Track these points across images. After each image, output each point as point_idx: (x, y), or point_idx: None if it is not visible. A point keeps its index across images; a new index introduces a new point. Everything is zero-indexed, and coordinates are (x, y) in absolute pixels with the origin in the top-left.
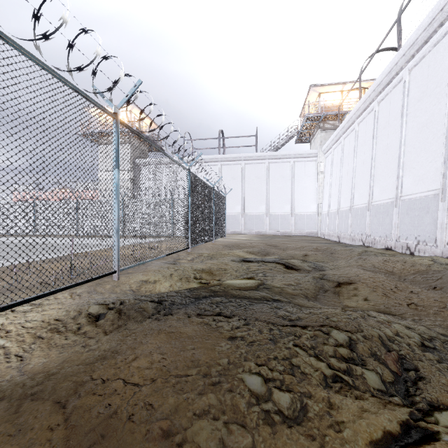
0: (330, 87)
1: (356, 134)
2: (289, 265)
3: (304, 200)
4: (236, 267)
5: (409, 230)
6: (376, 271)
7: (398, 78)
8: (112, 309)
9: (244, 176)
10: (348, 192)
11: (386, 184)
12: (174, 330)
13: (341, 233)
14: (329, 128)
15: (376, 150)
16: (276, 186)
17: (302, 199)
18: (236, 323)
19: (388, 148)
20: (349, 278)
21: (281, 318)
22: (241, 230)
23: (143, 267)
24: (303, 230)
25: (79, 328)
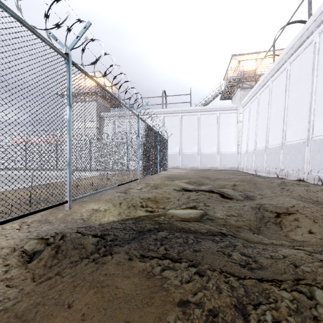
0: (247, 56)
1: (270, 90)
2: (224, 194)
3: (227, 143)
4: (178, 196)
5: (321, 165)
6: (304, 200)
7: (309, 41)
8: (50, 246)
9: (181, 124)
10: (263, 136)
11: (297, 128)
12: (110, 283)
13: (258, 167)
14: (246, 87)
15: (289, 101)
16: (206, 132)
17: (226, 142)
18: (186, 274)
19: (300, 98)
20: (286, 208)
21: (239, 264)
22: (179, 165)
23: (97, 195)
24: (226, 165)
25: (6, 271)
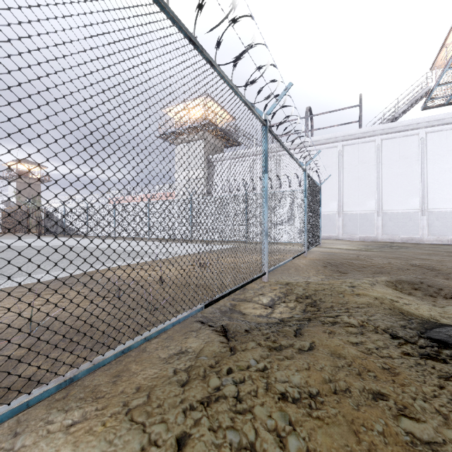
0: None
1: None
2: None
3: (445, 190)
4: (447, 399)
5: None
6: None
7: None
8: None
9: (342, 161)
10: None
11: None
12: None
13: None
14: None
15: None
16: (394, 172)
17: (442, 189)
18: None
19: None
20: None
21: None
22: (338, 235)
23: None
24: (444, 236)
25: None
